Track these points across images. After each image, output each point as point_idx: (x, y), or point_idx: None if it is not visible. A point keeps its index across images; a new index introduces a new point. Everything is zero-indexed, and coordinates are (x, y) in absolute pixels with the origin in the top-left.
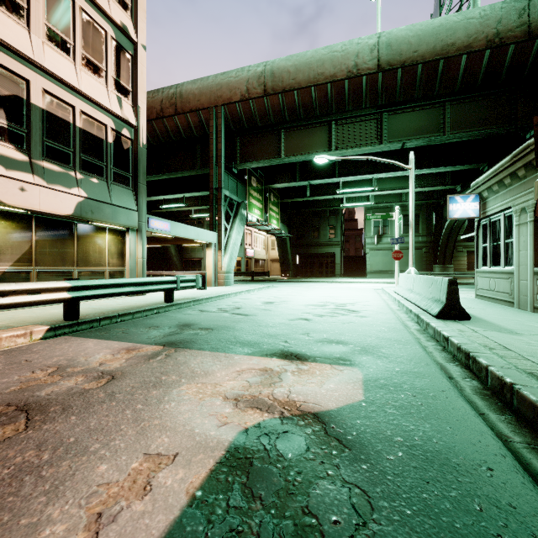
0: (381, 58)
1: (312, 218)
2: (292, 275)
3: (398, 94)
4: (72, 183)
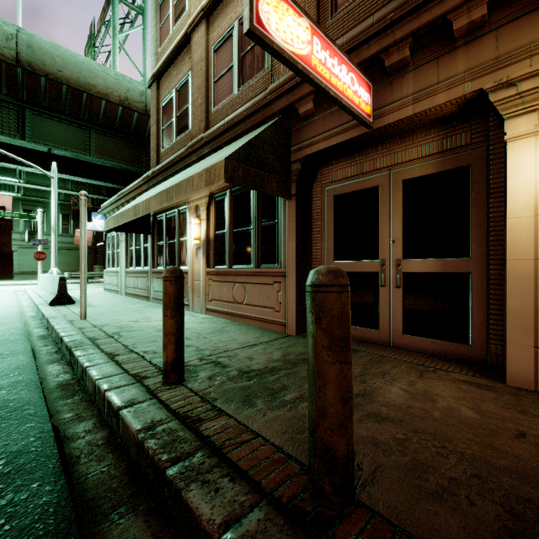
0: (21, 54)
1: None
2: None
3: (42, 99)
4: None
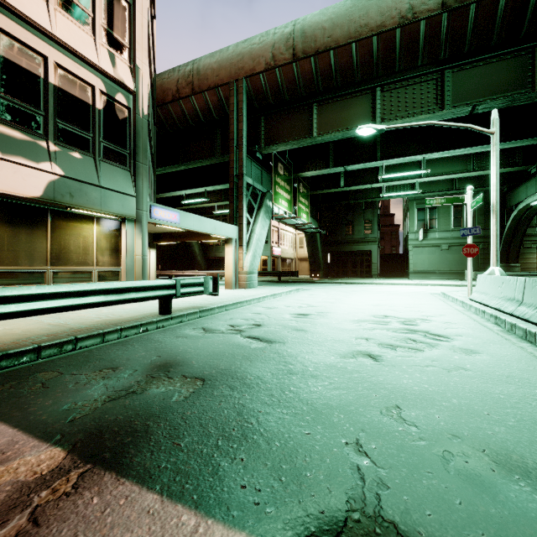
0: None
1: (345, 213)
2: (322, 275)
3: (468, 41)
4: (42, 156)
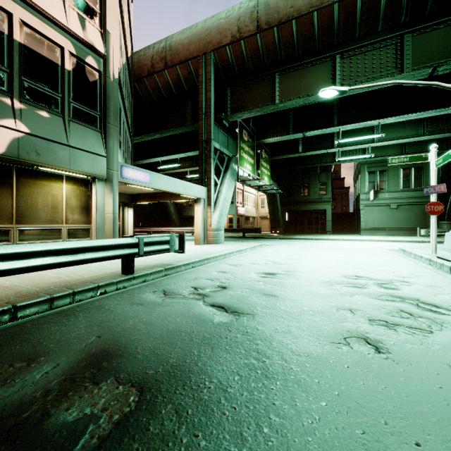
0: None
1: (302, 176)
2: (281, 231)
3: (430, 3)
4: (5, 113)
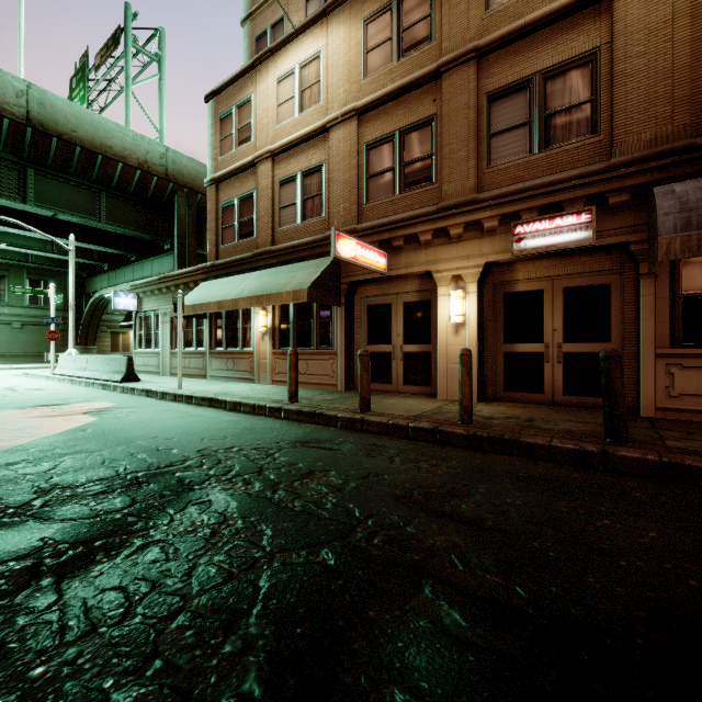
0: (32, 112)
1: None
2: None
3: (51, 160)
4: None
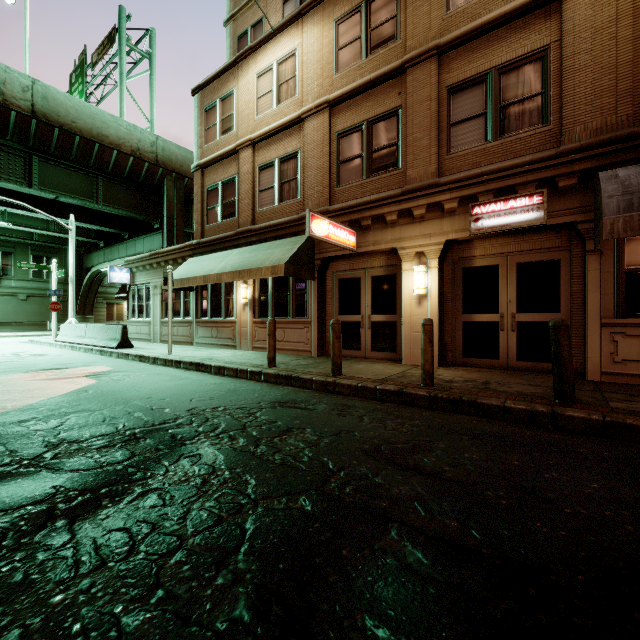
0: (36, 105)
1: None
2: None
3: (53, 148)
4: None
